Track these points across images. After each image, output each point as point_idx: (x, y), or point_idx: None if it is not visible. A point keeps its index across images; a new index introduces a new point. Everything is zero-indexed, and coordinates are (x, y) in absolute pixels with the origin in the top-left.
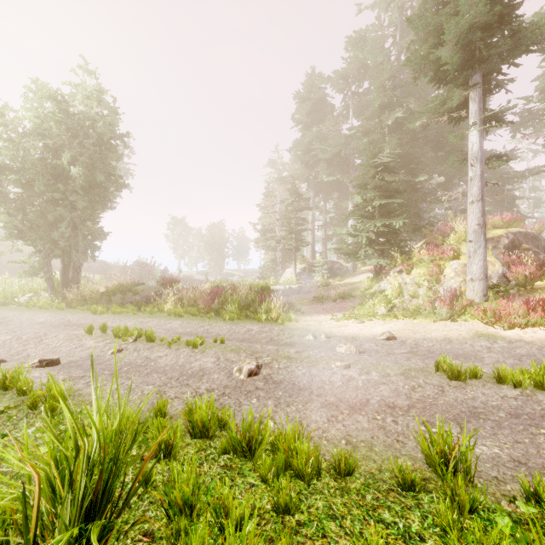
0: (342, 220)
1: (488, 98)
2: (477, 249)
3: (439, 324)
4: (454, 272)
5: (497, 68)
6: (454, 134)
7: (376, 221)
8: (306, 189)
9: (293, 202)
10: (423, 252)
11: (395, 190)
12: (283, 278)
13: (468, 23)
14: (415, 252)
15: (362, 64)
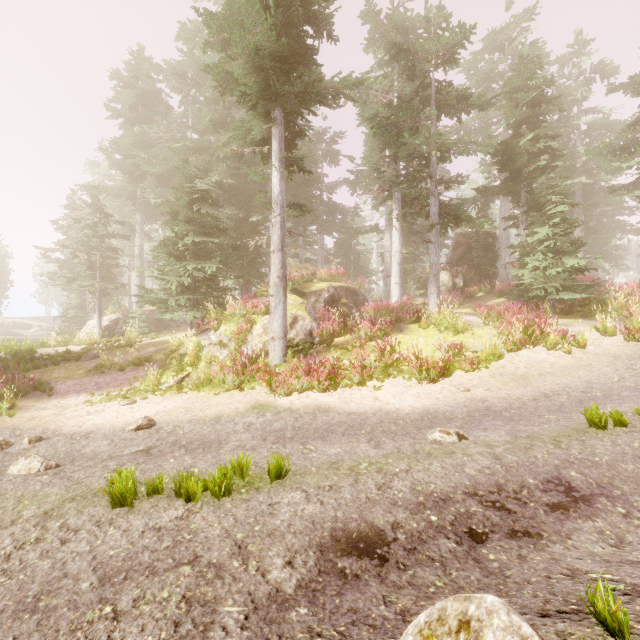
0: (153, 258)
1: (337, 152)
2: (277, 305)
3: (226, 395)
4: (263, 328)
5: (298, 110)
6: (252, 169)
7: (189, 263)
8: (133, 210)
9: (96, 224)
10: (238, 304)
11: (216, 227)
12: (82, 333)
13: (254, 42)
14: (231, 304)
15: (200, 65)
